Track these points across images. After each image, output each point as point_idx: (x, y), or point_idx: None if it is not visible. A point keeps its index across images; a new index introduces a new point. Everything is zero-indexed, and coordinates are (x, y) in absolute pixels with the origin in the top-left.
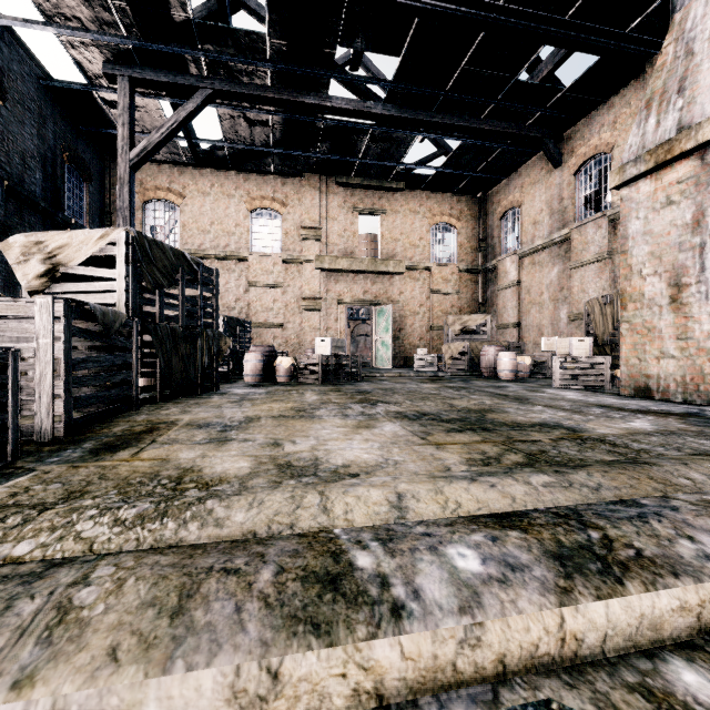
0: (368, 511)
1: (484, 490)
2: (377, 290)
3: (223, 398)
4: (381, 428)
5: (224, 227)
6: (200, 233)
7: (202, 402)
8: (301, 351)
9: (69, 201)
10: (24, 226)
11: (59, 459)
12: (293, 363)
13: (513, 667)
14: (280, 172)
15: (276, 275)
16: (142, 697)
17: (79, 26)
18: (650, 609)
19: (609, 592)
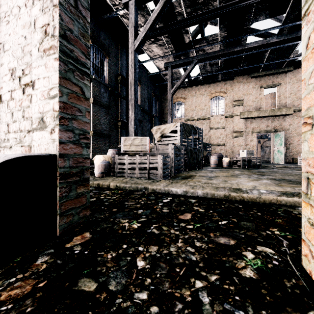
0: (247, 187)
1: (278, 188)
2: (275, 124)
3: (205, 171)
4: (261, 181)
5: (200, 107)
6: (191, 111)
7: (199, 171)
8: (233, 155)
9: (153, 109)
10: (144, 119)
11: (177, 179)
12: (229, 160)
13: (266, 202)
14: (223, 79)
15: (221, 123)
16: (214, 193)
17: (158, 56)
18: (298, 200)
19: (289, 197)
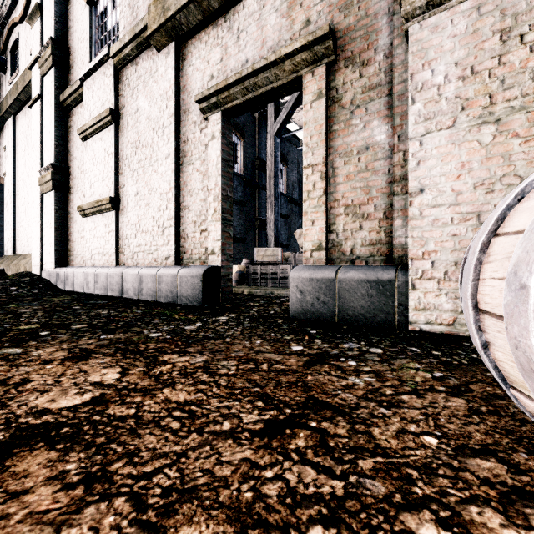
0: None
1: None
2: None
3: None
4: None
5: None
6: None
7: None
8: None
9: None
10: (293, 213)
11: None
12: None
13: None
14: None
15: None
16: None
17: None
18: None
19: None
